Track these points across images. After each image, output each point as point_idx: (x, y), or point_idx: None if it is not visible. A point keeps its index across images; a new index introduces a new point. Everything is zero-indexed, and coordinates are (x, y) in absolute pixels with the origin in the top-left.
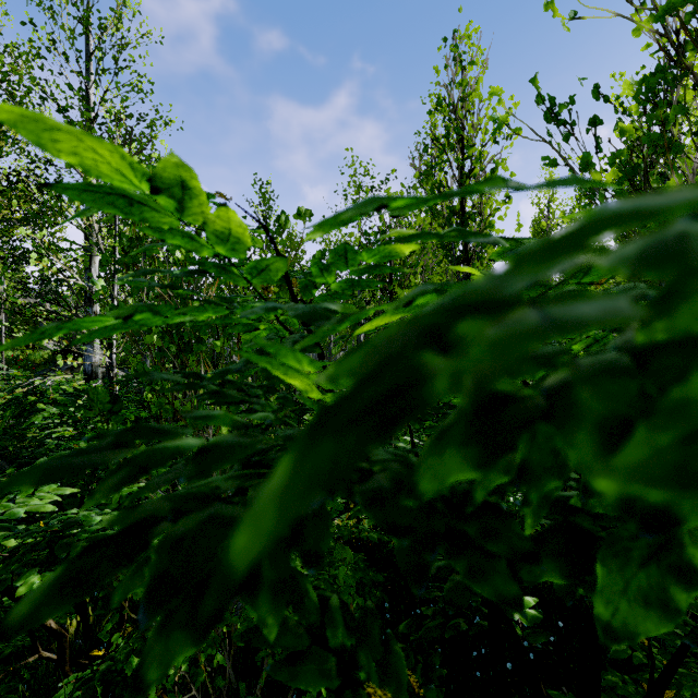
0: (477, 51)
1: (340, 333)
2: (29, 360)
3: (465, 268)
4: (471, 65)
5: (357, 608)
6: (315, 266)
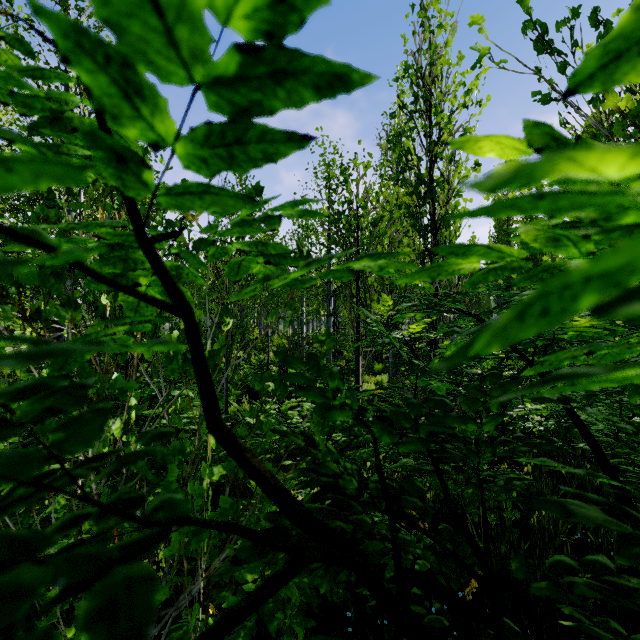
0: (445, 15)
1: (312, 305)
2: (19, 330)
3: (487, 145)
4: (440, 29)
5: (316, 610)
6: (93, 64)
